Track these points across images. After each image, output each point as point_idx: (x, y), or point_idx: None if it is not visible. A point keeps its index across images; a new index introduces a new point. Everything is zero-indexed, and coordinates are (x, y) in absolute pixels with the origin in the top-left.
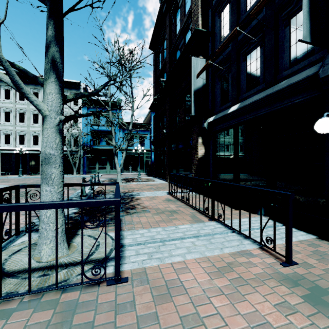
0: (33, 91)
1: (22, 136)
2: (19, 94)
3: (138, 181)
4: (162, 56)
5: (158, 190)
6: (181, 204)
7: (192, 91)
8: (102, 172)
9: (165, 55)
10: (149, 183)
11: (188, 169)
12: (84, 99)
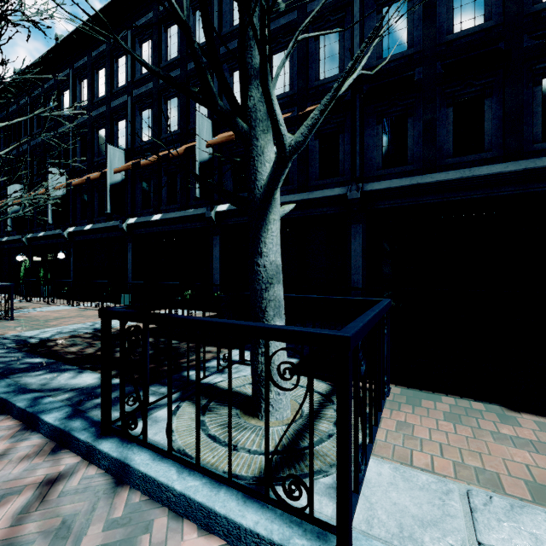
0: None
1: None
2: None
3: None
4: None
5: None
6: None
7: None
8: None
9: None
10: None
11: None
12: None
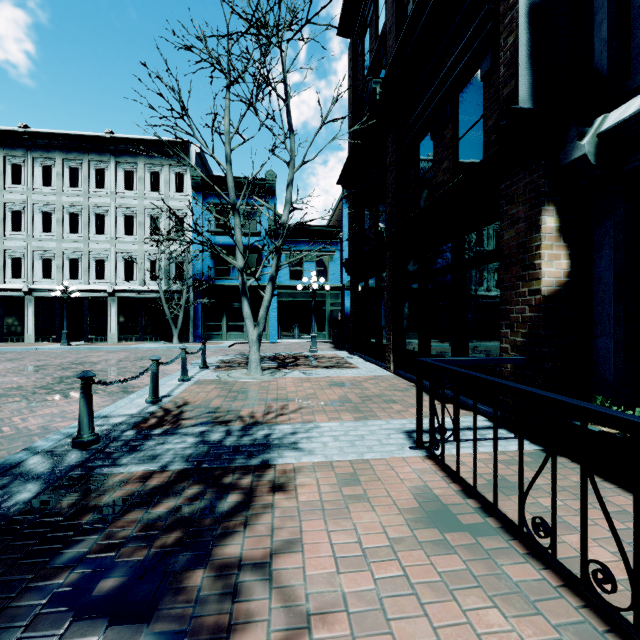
0: (95, 166)
1: (74, 263)
2: (69, 174)
3: (307, 365)
4: (373, 31)
5: (369, 416)
6: (551, 599)
7: (520, 5)
8: (235, 339)
9: (382, 24)
10: (338, 374)
11: (470, 339)
12: (195, 177)
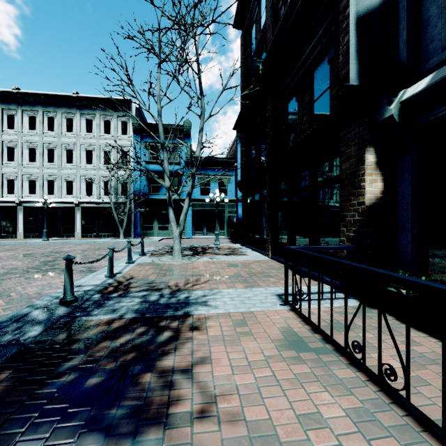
0: (65, 116)
1: (51, 183)
2: (47, 122)
3: (213, 253)
4: (257, 26)
5: (254, 285)
6: (360, 387)
7: (350, 18)
8: (162, 235)
9: (263, 22)
10: (234, 259)
11: (321, 235)
12: (135, 124)
